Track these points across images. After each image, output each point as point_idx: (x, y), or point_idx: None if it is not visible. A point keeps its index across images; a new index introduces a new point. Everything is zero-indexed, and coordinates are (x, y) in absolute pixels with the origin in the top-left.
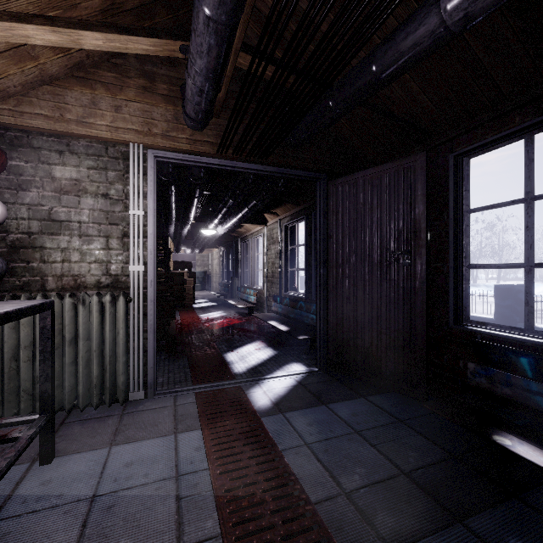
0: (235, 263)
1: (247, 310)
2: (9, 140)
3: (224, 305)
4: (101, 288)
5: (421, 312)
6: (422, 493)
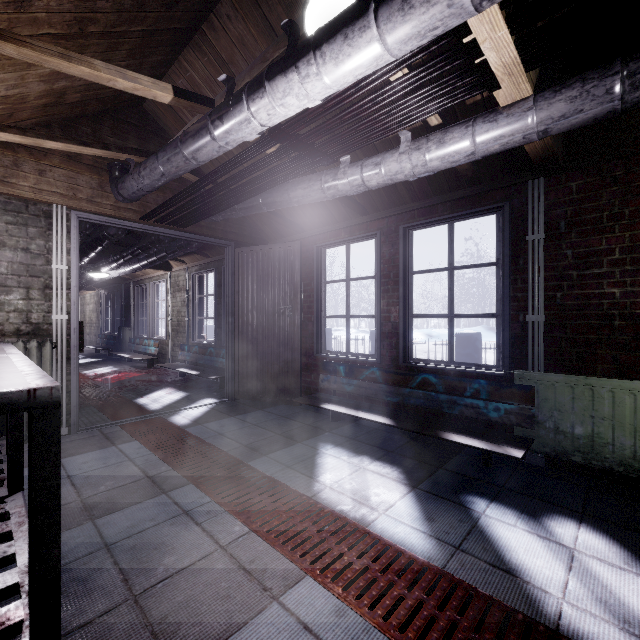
0: (125, 310)
1: (144, 364)
2: None
3: (111, 361)
4: (21, 336)
5: (298, 347)
6: (286, 438)
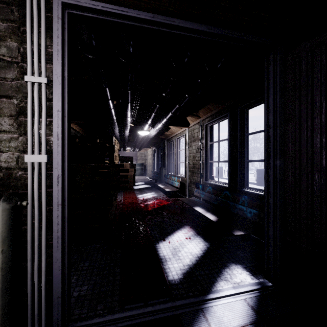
0: (162, 157)
1: (172, 192)
2: None
3: (155, 187)
4: None
5: None
6: None
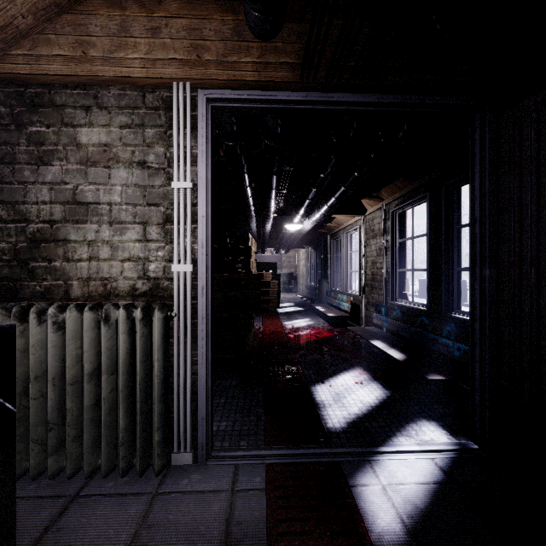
0: (323, 263)
1: (338, 319)
2: (29, 99)
3: (311, 311)
4: (136, 297)
5: None
6: None
